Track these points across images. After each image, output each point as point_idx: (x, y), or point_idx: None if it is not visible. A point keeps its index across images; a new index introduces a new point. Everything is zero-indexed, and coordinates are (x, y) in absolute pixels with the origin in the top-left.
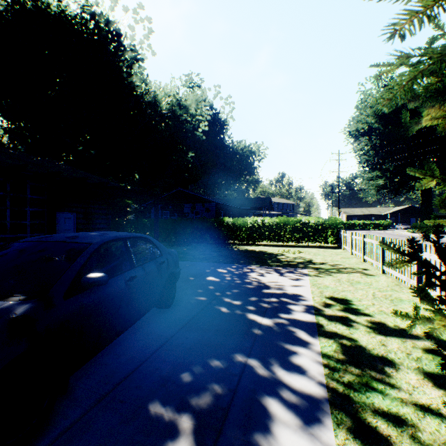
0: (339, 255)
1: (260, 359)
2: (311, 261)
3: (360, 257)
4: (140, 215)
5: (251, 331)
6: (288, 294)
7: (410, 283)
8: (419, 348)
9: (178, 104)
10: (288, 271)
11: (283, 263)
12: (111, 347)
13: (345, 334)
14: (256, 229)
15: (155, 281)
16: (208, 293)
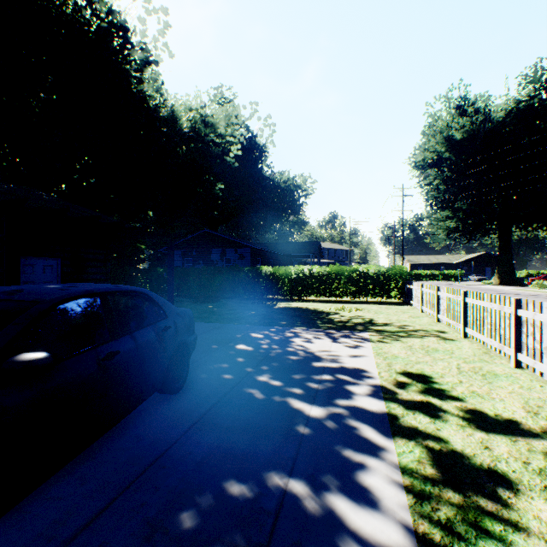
0: (406, 313)
1: (309, 480)
2: (373, 322)
3: (433, 316)
4: (156, 264)
5: (294, 429)
6: (346, 368)
7: (504, 351)
8: (538, 453)
9: (202, 121)
10: (343, 335)
11: (336, 324)
12: (77, 464)
13: (431, 431)
14: (301, 281)
15: (153, 357)
16: (235, 368)
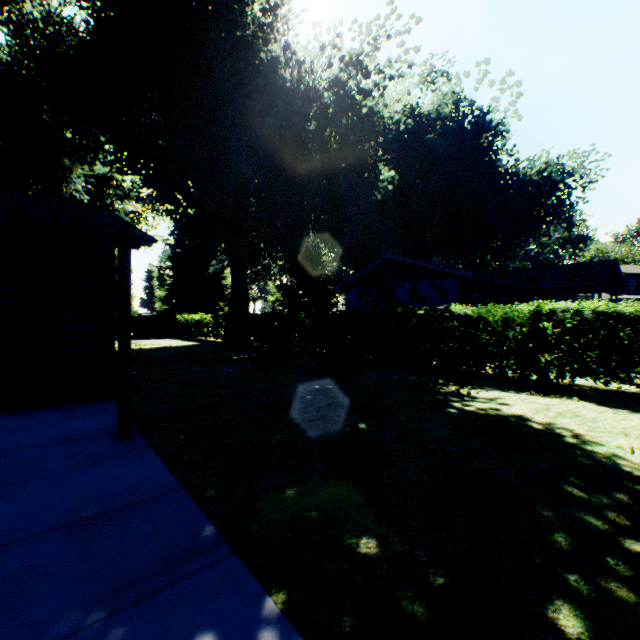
0: None
1: None
2: None
3: None
4: None
5: None
6: None
7: None
8: None
9: (340, 59)
10: None
11: None
12: None
13: None
14: (548, 339)
15: None
16: None
